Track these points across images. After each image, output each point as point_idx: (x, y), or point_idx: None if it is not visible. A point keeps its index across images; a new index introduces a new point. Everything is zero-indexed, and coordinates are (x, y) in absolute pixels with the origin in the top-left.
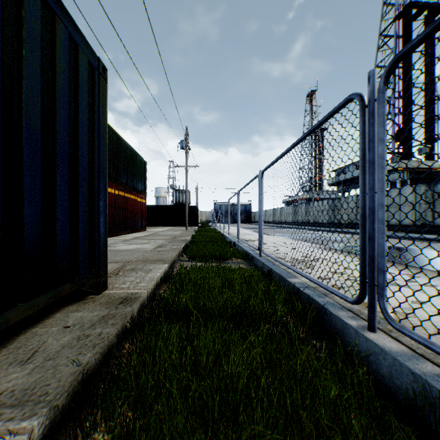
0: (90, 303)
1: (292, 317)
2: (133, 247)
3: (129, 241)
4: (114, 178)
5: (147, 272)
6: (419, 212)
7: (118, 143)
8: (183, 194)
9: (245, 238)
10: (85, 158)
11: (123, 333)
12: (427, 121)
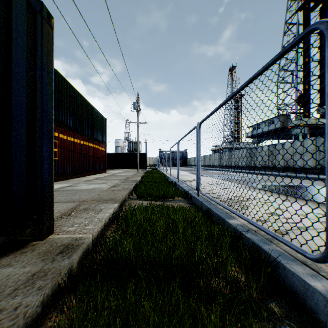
0: (28, 253)
1: (244, 273)
2: (92, 186)
3: (90, 181)
4: (79, 131)
5: (97, 212)
6: (318, 158)
7: (83, 103)
8: (135, 145)
9: (184, 179)
10: (22, 101)
11: (55, 293)
12: (322, 88)
